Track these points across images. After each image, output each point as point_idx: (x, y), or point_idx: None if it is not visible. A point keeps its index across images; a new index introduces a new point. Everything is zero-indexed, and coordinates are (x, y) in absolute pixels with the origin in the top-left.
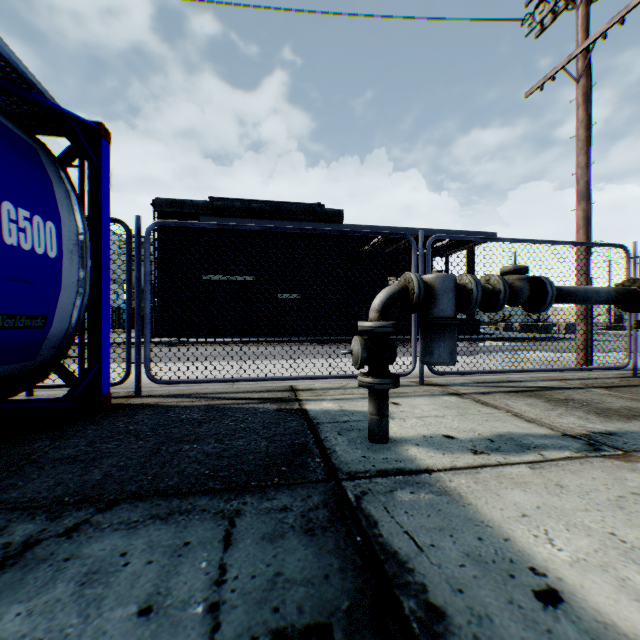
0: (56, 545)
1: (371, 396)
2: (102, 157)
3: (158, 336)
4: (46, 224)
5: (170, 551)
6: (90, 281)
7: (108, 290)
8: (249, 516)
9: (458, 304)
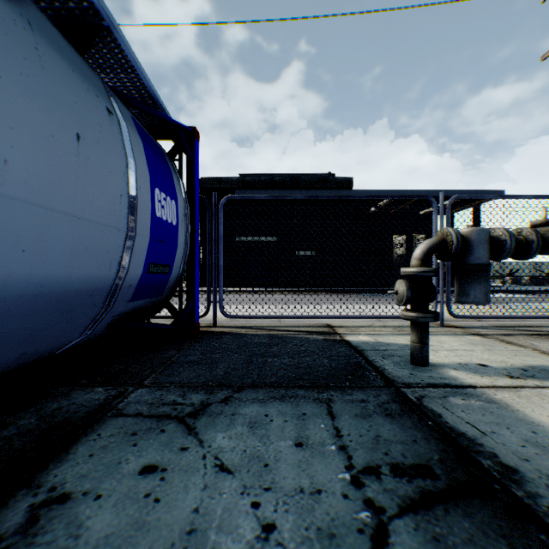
0: (221, 407)
1: (413, 328)
2: (195, 152)
3: (203, 286)
4: (171, 202)
5: (295, 417)
6: (189, 241)
7: (198, 248)
8: (339, 403)
9: (490, 253)
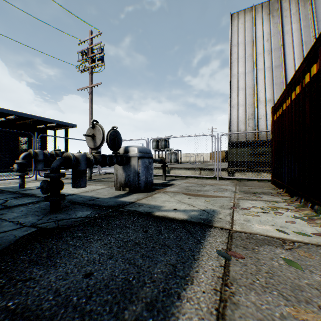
0: None
1: (20, 178)
2: None
3: None
4: None
5: None
6: None
7: None
8: None
9: (45, 157)
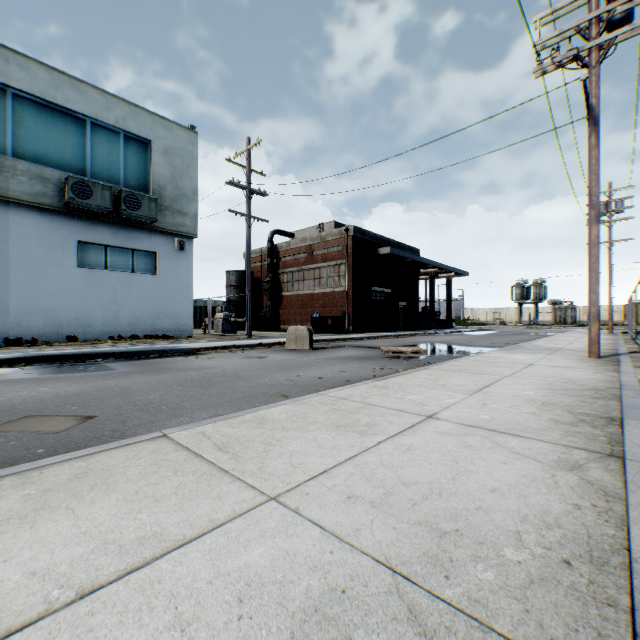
0: None
1: None
2: None
3: (353, 332)
4: None
5: None
6: None
7: None
8: None
9: None
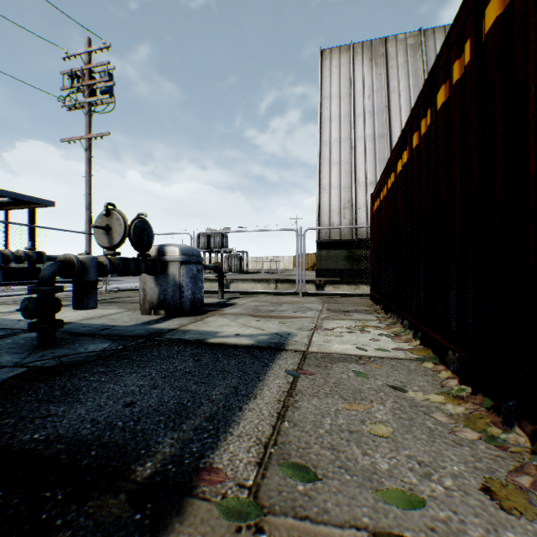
0: None
1: None
2: None
3: None
4: None
5: None
6: None
7: None
8: None
9: (5, 261)
